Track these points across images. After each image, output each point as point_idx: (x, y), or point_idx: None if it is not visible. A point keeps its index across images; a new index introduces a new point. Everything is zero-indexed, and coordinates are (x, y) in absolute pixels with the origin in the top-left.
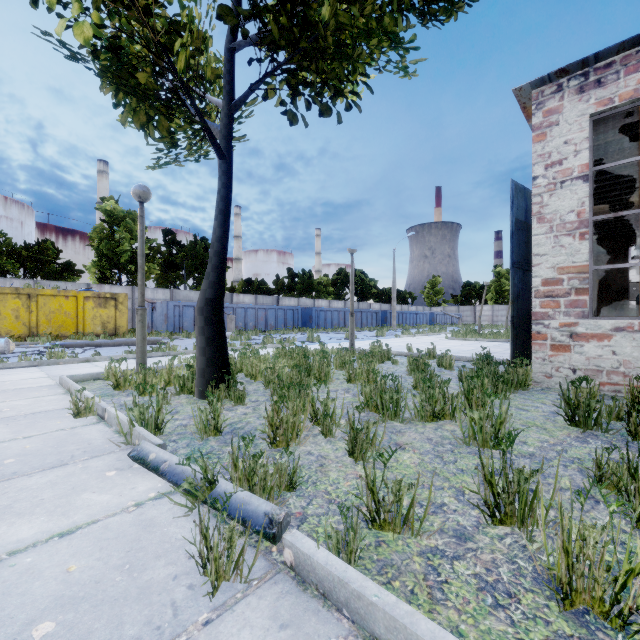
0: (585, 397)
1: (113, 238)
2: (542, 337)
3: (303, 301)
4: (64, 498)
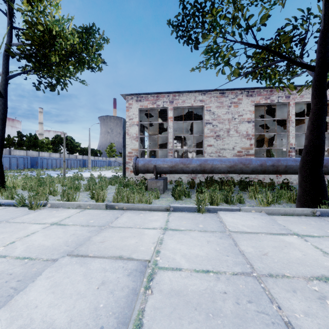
0: (131, 182)
1: None
2: (128, 168)
3: (30, 152)
4: None
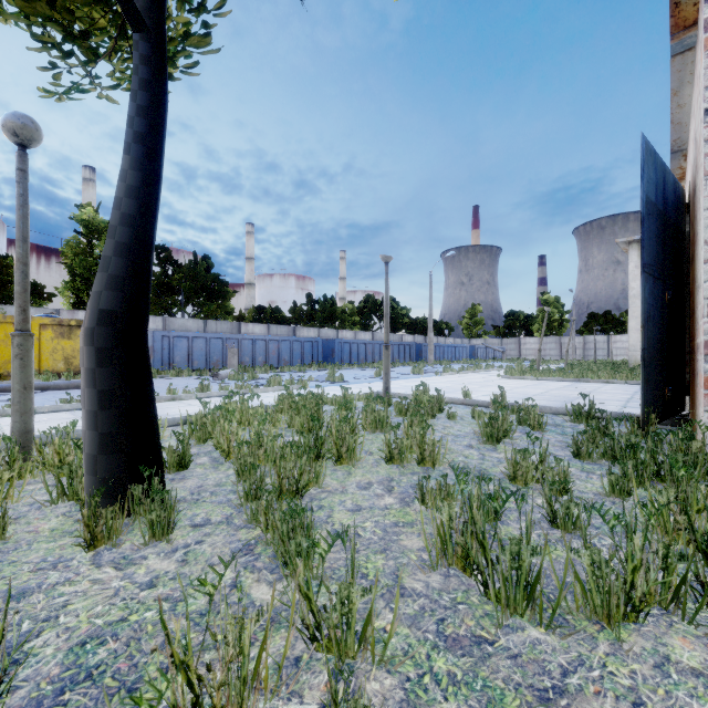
0: None
1: (91, 254)
2: None
3: (324, 332)
4: None
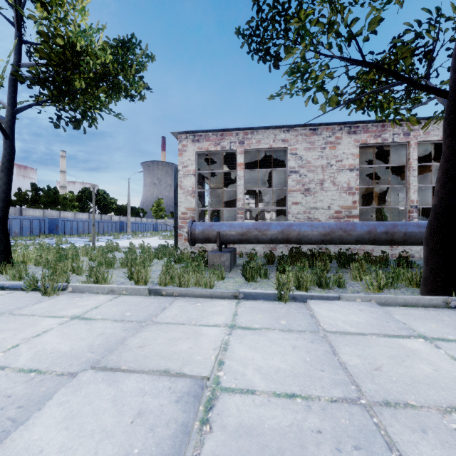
0: (186, 255)
1: None
2: (181, 235)
3: (49, 212)
4: None
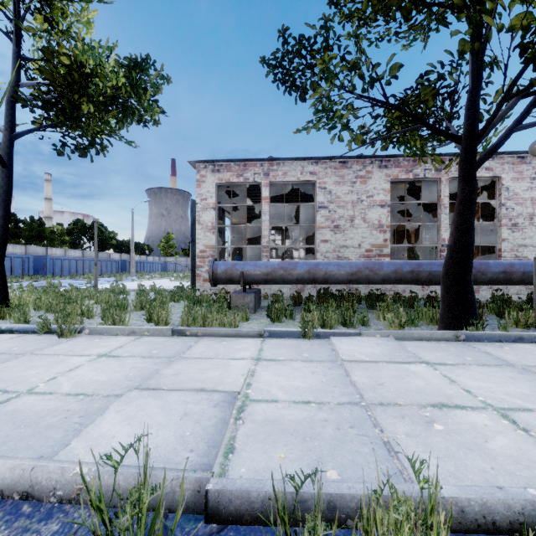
0: (205, 298)
1: None
2: (200, 276)
3: (32, 249)
4: None
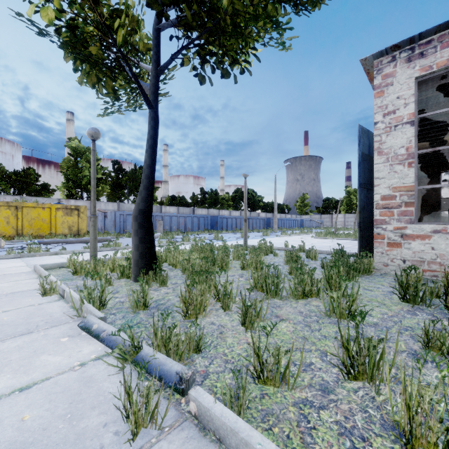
0: (413, 280)
1: (77, 166)
2: (381, 237)
3: (211, 211)
4: (27, 359)
